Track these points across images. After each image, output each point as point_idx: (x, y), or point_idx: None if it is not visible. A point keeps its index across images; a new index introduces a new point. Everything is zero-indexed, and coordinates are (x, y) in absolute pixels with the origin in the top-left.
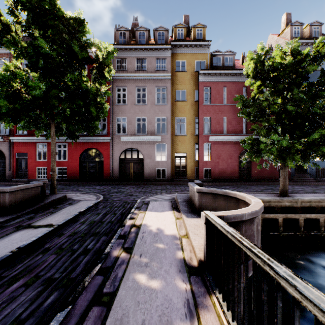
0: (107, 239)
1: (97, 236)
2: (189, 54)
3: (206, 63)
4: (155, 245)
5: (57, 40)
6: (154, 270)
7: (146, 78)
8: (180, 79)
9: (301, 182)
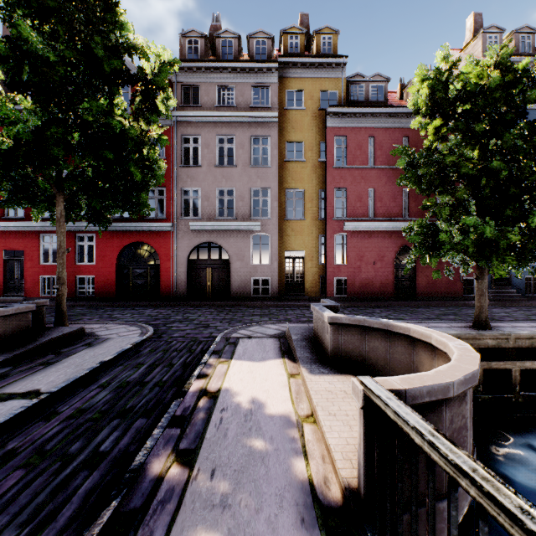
0: (147, 426)
1: (126, 419)
2: (309, 79)
3: (339, 96)
4: (245, 442)
5: (61, 33)
6: (241, 519)
7: (235, 120)
8: (294, 123)
9: (501, 300)
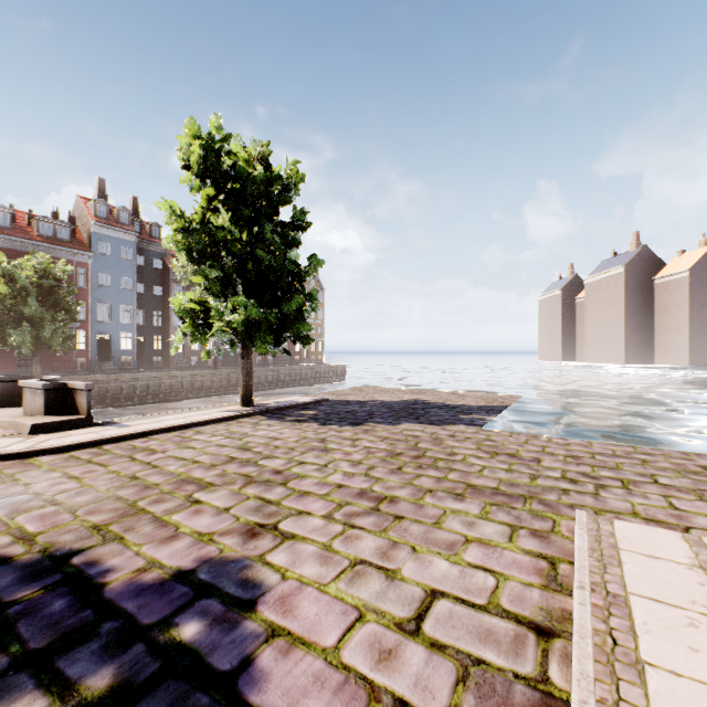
0: None
1: None
2: None
3: None
4: None
5: None
6: None
7: None
8: None
9: (102, 371)
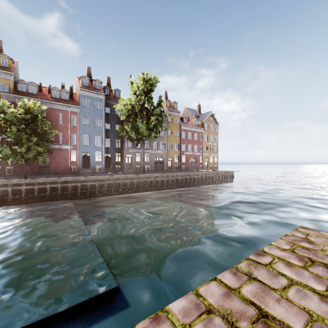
0: None
1: None
2: None
3: (10, 87)
4: None
5: None
6: None
7: None
8: None
9: (84, 174)
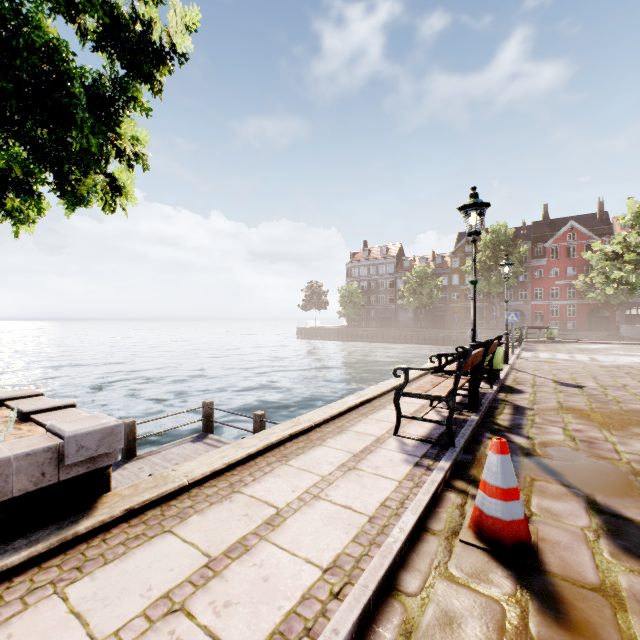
0: None
1: None
2: None
3: None
4: None
5: None
6: None
7: None
8: None
9: None
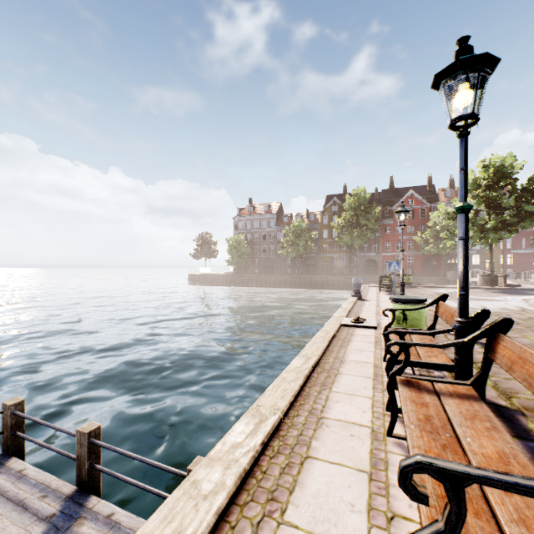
0: None
1: None
2: None
3: None
4: None
5: None
6: None
7: None
8: None
9: None
